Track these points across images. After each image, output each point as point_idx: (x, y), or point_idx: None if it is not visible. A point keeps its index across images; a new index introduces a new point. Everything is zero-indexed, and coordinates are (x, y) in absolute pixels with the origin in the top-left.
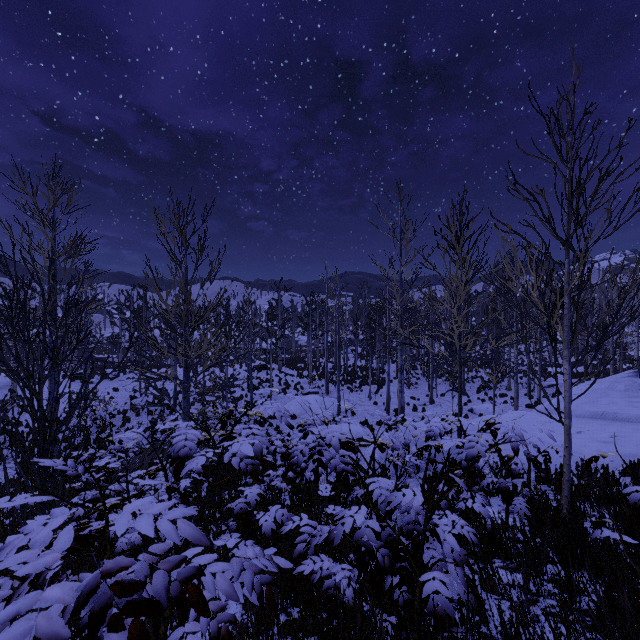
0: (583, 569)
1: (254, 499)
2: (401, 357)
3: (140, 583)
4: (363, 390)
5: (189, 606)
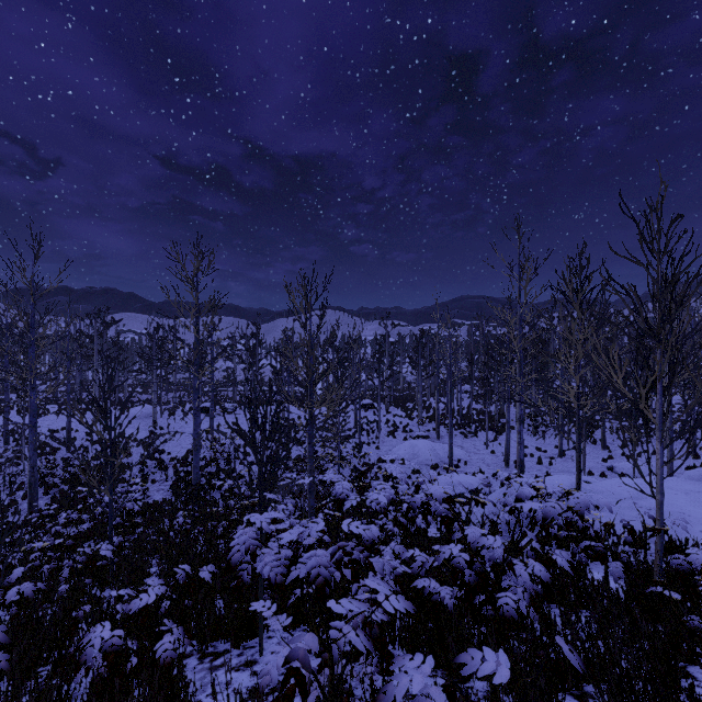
0: (657, 624)
1: (377, 534)
2: (520, 406)
3: (352, 553)
4: (479, 436)
5: (343, 594)
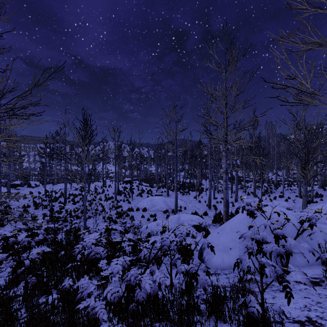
0: None
1: None
2: (226, 162)
3: None
4: (190, 194)
5: None
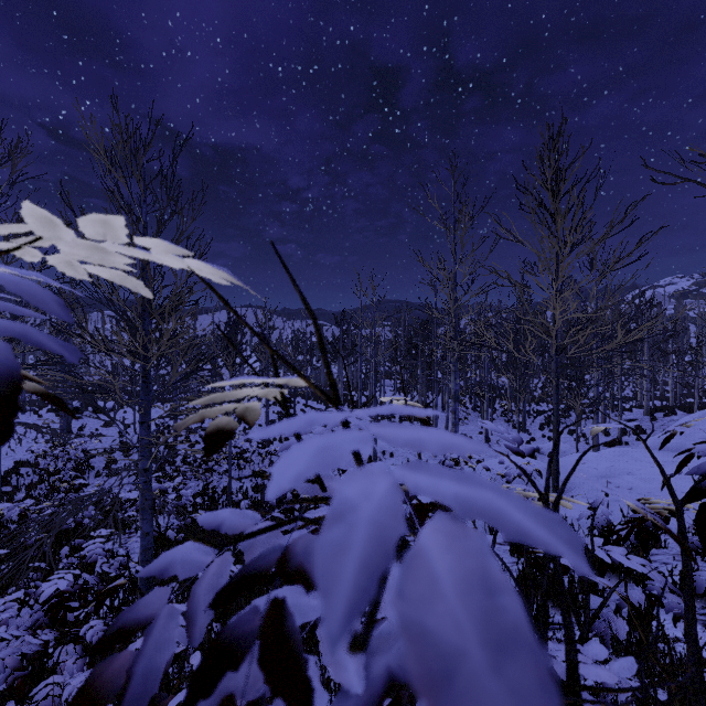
0: None
1: None
2: (455, 380)
3: None
4: None
5: None
